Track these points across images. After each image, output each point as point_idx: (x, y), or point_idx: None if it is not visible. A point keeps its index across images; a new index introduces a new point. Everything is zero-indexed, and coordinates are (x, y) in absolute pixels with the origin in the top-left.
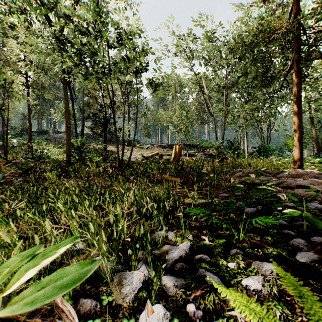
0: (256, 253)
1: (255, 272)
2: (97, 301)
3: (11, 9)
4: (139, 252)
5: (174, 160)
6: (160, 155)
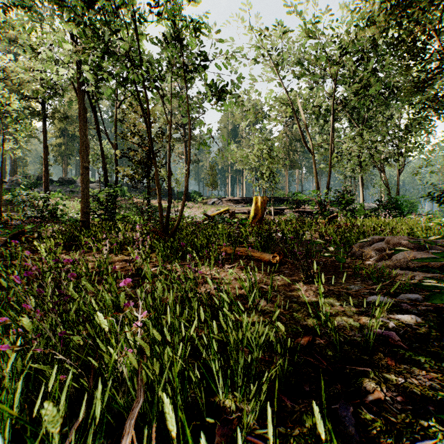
0: None
1: None
2: None
3: None
4: None
5: (255, 221)
6: (232, 213)
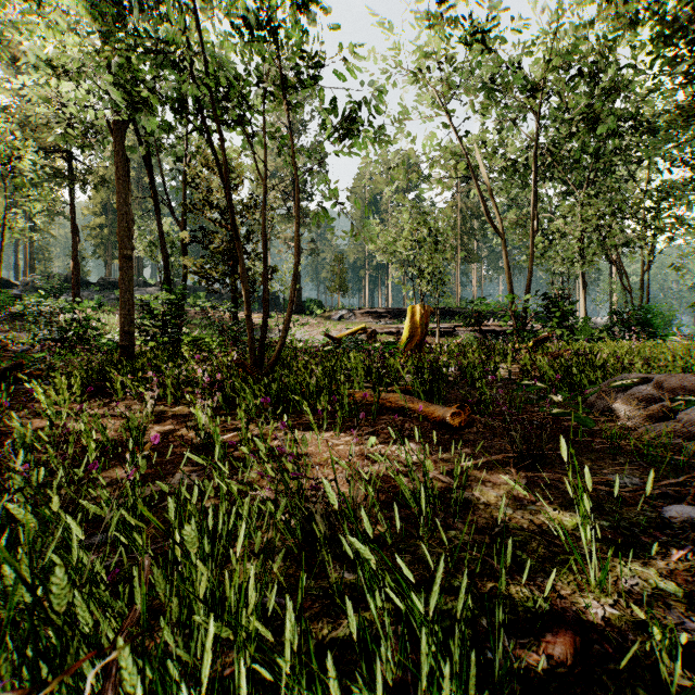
0: None
1: None
2: None
3: None
4: None
5: (410, 346)
6: (371, 334)
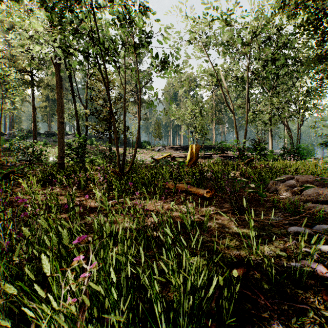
0: None
1: None
2: None
3: None
4: None
5: (190, 163)
6: (173, 157)
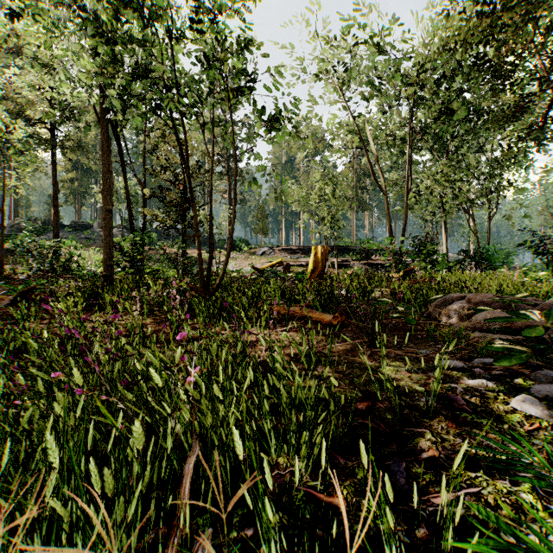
0: None
1: None
2: None
3: None
4: None
5: (314, 275)
6: (286, 266)
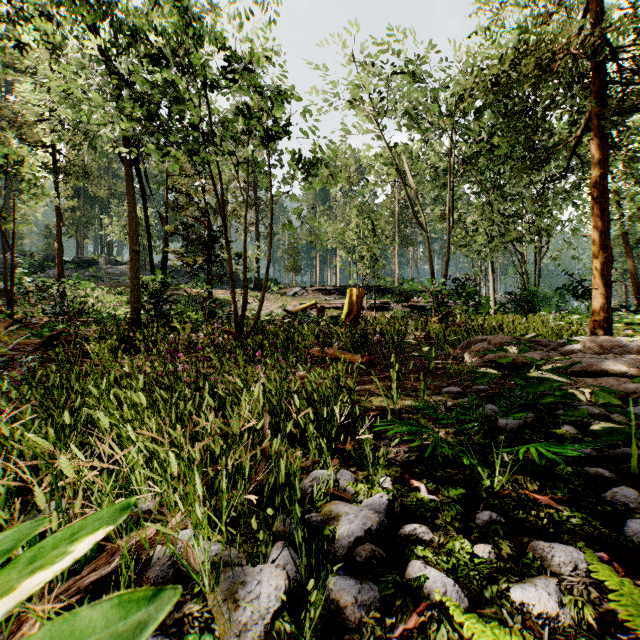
0: (534, 522)
1: (537, 568)
2: (179, 639)
3: (19, 14)
4: (275, 525)
5: (349, 319)
6: (320, 309)
